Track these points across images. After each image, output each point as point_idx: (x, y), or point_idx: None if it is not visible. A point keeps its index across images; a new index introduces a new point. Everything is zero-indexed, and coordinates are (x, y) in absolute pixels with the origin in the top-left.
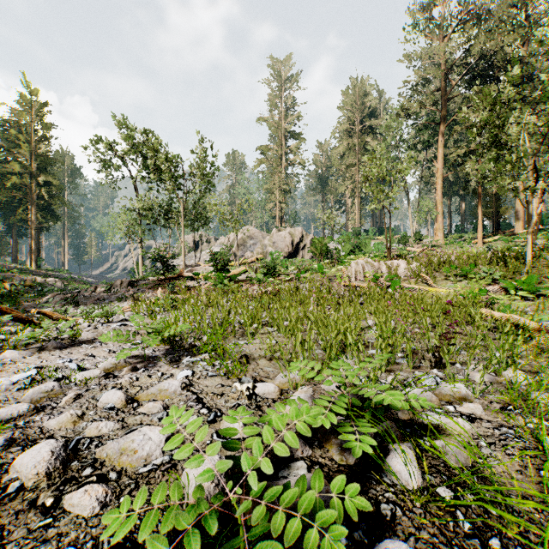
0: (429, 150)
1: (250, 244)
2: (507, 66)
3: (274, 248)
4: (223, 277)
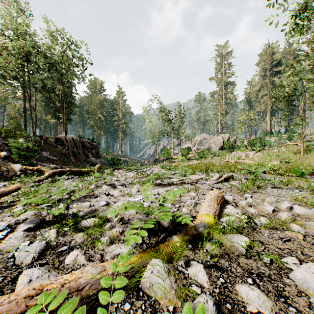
0: None
1: (204, 142)
2: None
3: (214, 144)
4: (184, 158)
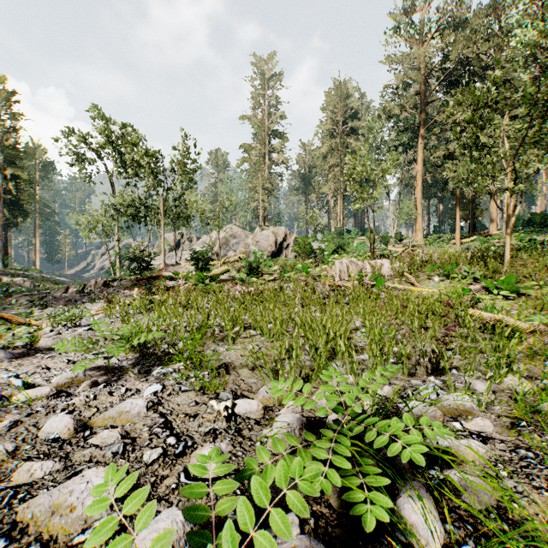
0: (409, 153)
1: (233, 243)
2: (483, 73)
3: (257, 247)
4: (204, 277)
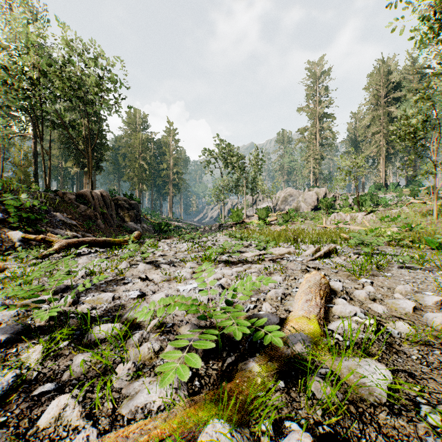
0: None
1: (290, 200)
2: None
3: (304, 203)
4: (262, 222)
